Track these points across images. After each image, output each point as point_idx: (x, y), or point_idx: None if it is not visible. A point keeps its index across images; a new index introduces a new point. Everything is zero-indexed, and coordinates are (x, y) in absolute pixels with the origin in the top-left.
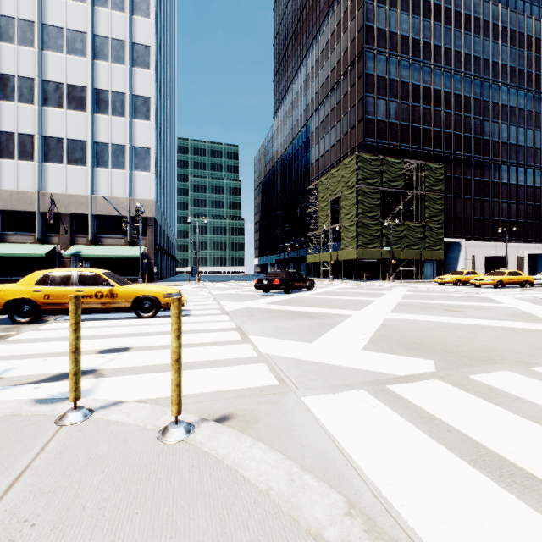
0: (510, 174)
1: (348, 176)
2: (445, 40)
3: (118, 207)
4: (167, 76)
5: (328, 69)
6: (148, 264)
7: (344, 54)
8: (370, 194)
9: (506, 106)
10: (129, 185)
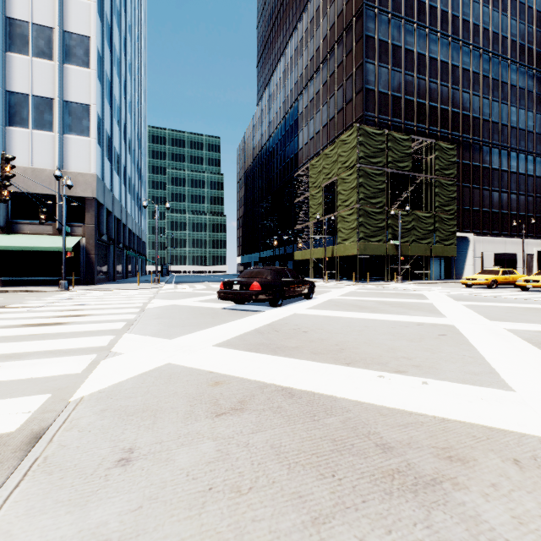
0: (519, 163)
1: (346, 154)
2: (452, 5)
3: (43, 183)
4: (126, 33)
5: (319, 39)
6: (87, 260)
7: (338, 17)
8: (373, 176)
9: (515, 86)
10: (59, 153)
